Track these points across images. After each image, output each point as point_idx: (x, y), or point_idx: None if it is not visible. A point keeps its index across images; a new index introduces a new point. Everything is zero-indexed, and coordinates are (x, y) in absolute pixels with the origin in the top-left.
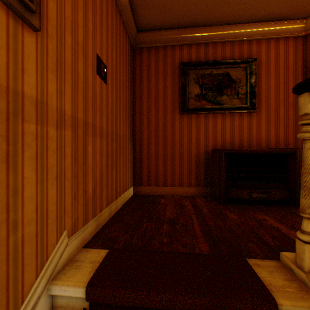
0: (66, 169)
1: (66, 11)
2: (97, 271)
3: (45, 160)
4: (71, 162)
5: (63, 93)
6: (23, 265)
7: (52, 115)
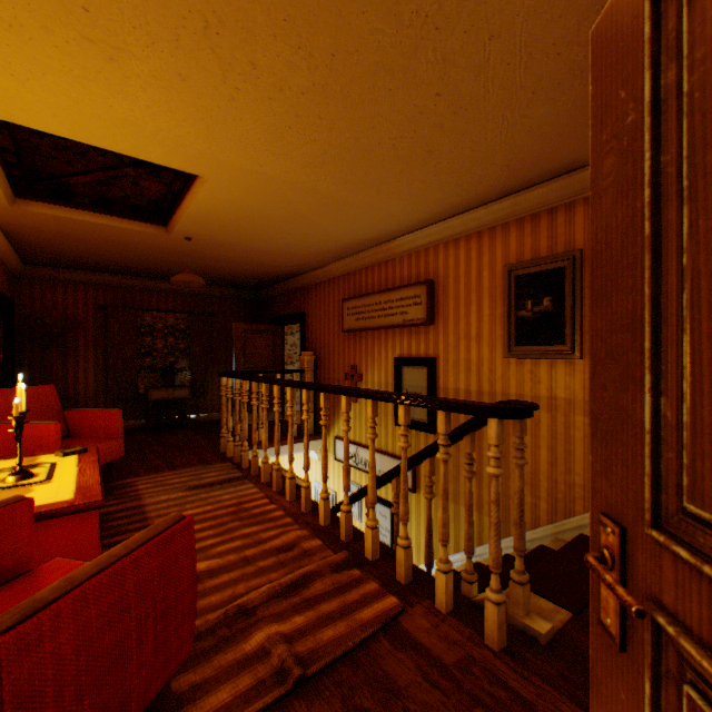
0: None
1: None
2: None
3: None
4: None
5: None
6: (574, 495)
7: None
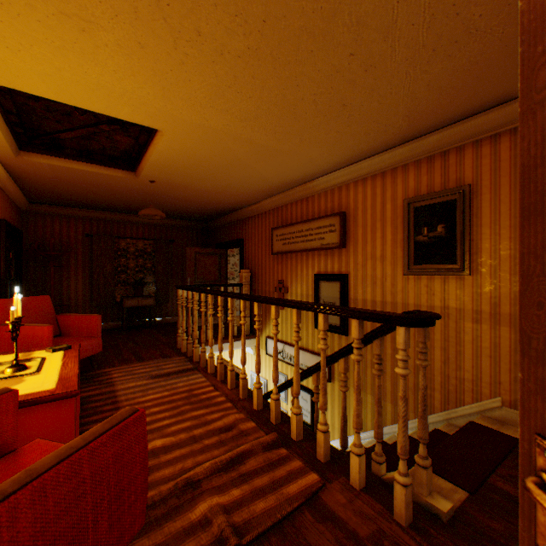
0: (500, 354)
1: (500, 241)
2: (481, 424)
3: (478, 342)
4: (508, 350)
5: (497, 300)
6: (463, 388)
7: (484, 316)
